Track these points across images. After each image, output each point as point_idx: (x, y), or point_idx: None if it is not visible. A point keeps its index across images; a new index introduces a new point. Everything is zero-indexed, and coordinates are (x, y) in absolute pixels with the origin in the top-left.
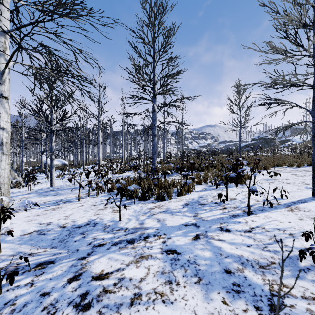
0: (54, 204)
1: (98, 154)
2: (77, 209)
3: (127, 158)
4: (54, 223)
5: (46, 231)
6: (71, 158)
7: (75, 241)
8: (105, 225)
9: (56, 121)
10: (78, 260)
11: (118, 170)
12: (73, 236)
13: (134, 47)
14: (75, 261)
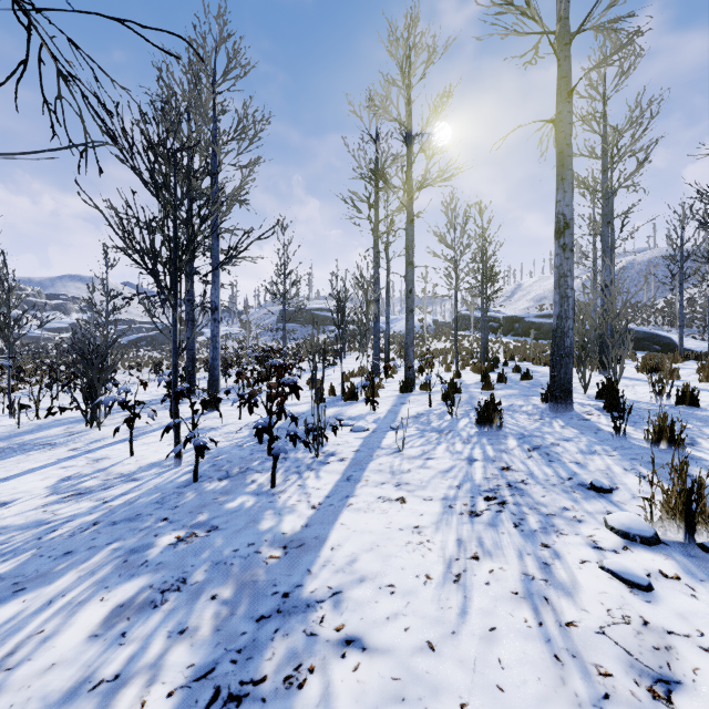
0: None
1: None
2: None
3: None
4: None
5: None
6: None
7: None
8: None
9: None
10: None
11: None
12: None
13: None
14: None
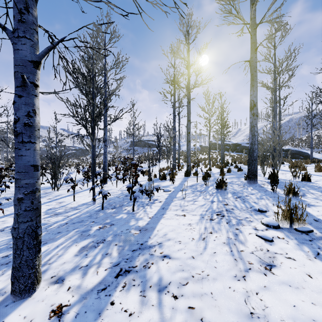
0: None
1: None
2: None
3: None
4: None
5: None
6: None
7: None
8: None
9: None
10: None
11: None
12: None
13: None
14: None
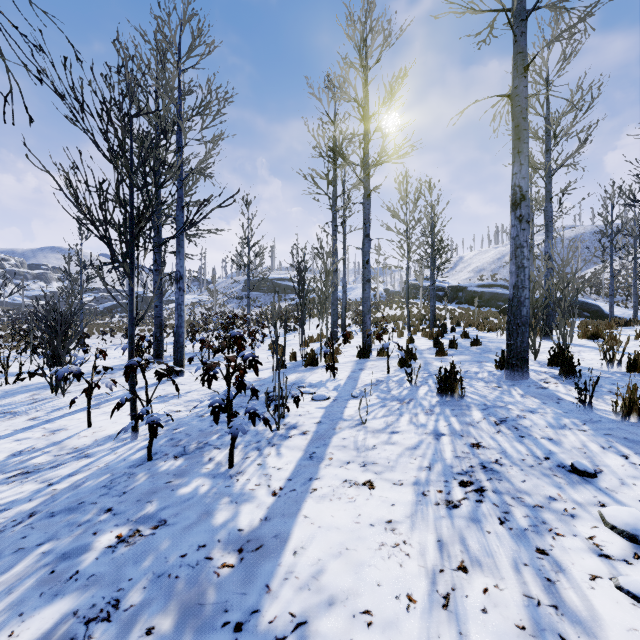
0: None
1: None
2: None
3: None
4: None
5: None
6: None
7: None
8: None
9: None
10: None
11: None
12: None
13: None
14: None
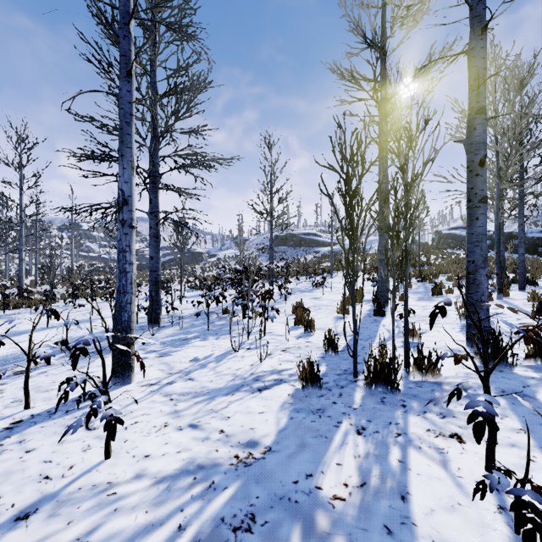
0: None
1: None
2: None
3: None
4: None
5: None
6: None
7: None
8: None
9: None
10: None
11: None
12: None
13: None
14: None
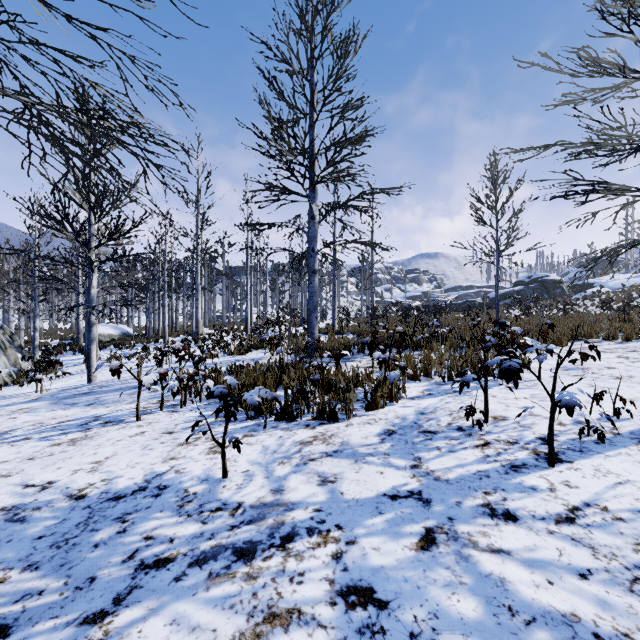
0: (80, 428)
1: (196, 314)
2: (126, 444)
3: (258, 321)
4: (60, 483)
5: (29, 510)
6: (143, 321)
7: (94, 547)
8: (185, 492)
9: (100, 240)
10: (82, 626)
11: (236, 347)
12: (94, 526)
13: (268, 78)
14: (70, 627)
